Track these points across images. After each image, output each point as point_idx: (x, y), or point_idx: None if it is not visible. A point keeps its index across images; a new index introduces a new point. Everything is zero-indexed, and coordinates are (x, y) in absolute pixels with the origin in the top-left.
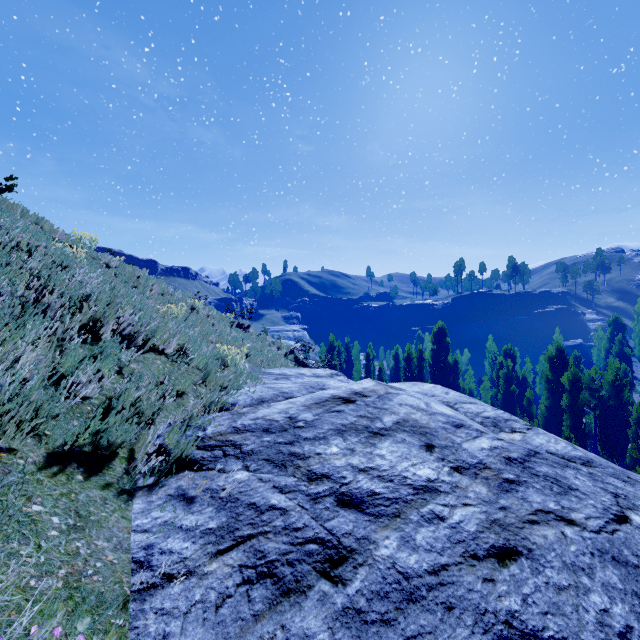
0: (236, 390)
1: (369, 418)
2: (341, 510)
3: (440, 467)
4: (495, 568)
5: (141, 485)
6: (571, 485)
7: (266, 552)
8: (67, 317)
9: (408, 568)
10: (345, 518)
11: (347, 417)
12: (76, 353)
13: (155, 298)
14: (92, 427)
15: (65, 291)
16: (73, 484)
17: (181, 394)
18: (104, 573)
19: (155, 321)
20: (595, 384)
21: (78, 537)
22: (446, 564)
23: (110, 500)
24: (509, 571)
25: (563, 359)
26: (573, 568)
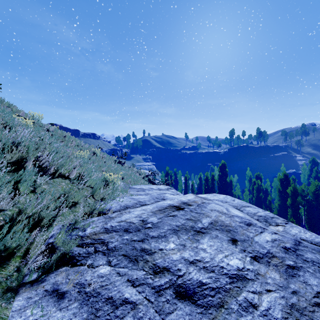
0: (112, 200)
1: (193, 220)
2: (178, 302)
3: (244, 257)
4: None
5: (26, 281)
6: None
7: None
8: None
9: None
10: (182, 311)
11: (179, 220)
12: None
13: (73, 147)
14: None
15: (2, 139)
16: None
17: (75, 204)
18: None
19: (61, 159)
20: (304, 193)
21: None
22: None
23: None
24: None
25: (287, 180)
26: None
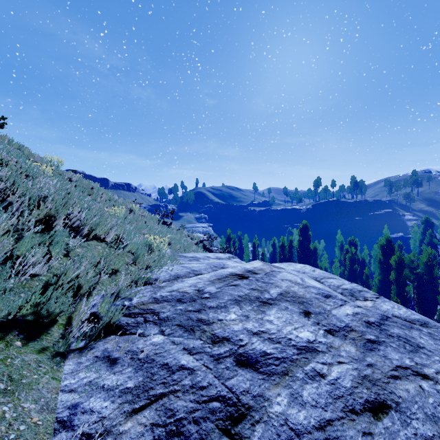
0: (158, 268)
1: (259, 290)
2: (239, 369)
3: (316, 330)
4: (371, 421)
5: (74, 348)
6: (419, 344)
7: (175, 410)
8: (25, 212)
9: (298, 424)
10: (243, 377)
11: (242, 290)
12: (29, 240)
13: (103, 203)
14: (33, 300)
15: (26, 193)
16: (11, 350)
17: (115, 272)
18: (26, 436)
19: (97, 216)
20: (413, 264)
21: (6, 401)
22: (330, 419)
23: (44, 363)
24: (383, 424)
25: (391, 247)
26: (434, 419)
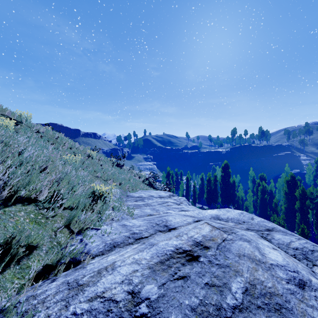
0: (96, 230)
1: (217, 287)
2: None
3: None
4: None
5: None
6: None
7: None
8: None
9: None
10: None
11: (194, 290)
12: None
13: (64, 150)
14: None
15: None
16: None
17: (32, 250)
18: None
19: (20, 177)
20: (313, 195)
21: None
22: None
23: None
24: None
25: (294, 182)
26: None
